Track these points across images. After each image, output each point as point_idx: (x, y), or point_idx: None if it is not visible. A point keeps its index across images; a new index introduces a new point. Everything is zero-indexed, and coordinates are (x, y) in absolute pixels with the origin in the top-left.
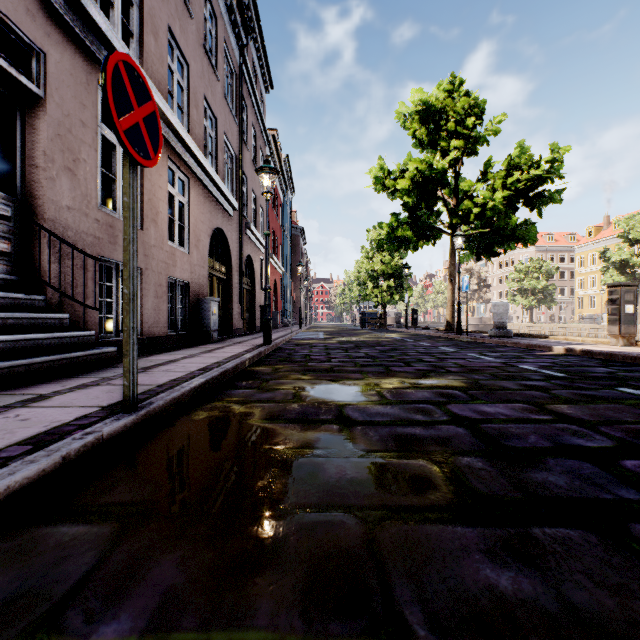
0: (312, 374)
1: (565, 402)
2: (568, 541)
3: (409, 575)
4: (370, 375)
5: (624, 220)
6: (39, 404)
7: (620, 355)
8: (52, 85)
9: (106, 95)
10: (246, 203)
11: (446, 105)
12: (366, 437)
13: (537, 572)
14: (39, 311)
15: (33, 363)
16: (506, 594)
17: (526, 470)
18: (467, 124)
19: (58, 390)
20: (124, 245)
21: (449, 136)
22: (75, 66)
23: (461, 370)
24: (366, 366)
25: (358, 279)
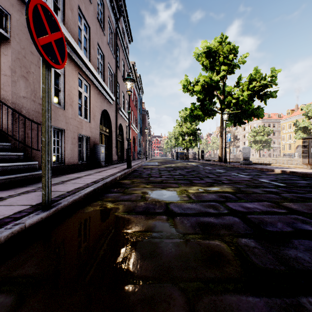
0: (152, 184)
1: (290, 201)
2: None
3: None
4: (182, 185)
5: (305, 107)
6: None
7: (311, 174)
8: (14, 32)
9: (28, 22)
10: (119, 98)
11: (219, 49)
12: (182, 224)
13: None
14: (7, 151)
15: (0, 179)
16: None
17: (282, 248)
18: (229, 58)
19: (12, 194)
20: (42, 112)
21: (220, 64)
22: None
23: (230, 182)
24: (180, 180)
25: (174, 136)
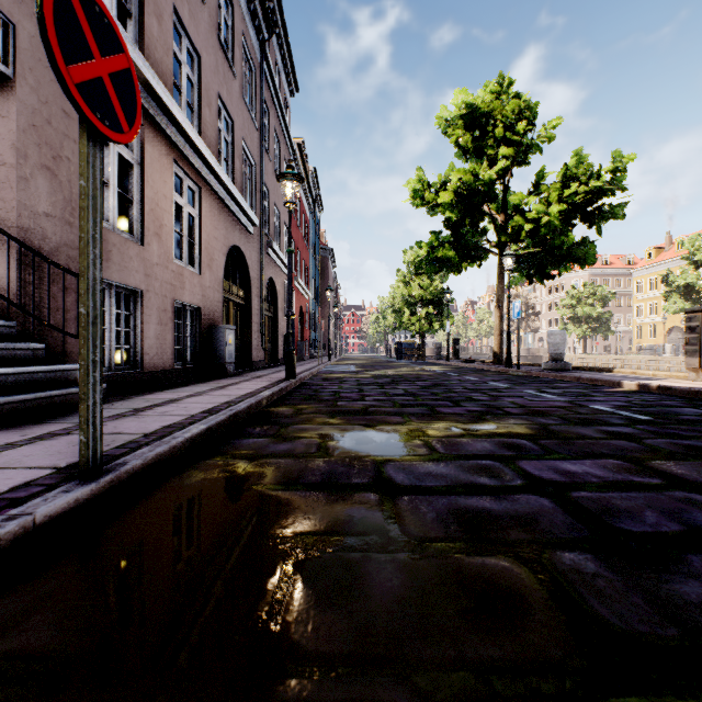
0: (342, 417)
1: (668, 457)
2: None
3: None
4: (413, 418)
5: (689, 240)
6: None
7: None
8: (24, 64)
9: (44, 26)
10: (268, 219)
11: (494, 108)
12: (417, 514)
13: None
14: (7, 340)
15: None
16: None
17: (665, 578)
18: (517, 129)
19: (13, 441)
20: (80, 246)
21: (497, 143)
22: None
23: (522, 411)
24: (407, 406)
25: (393, 306)
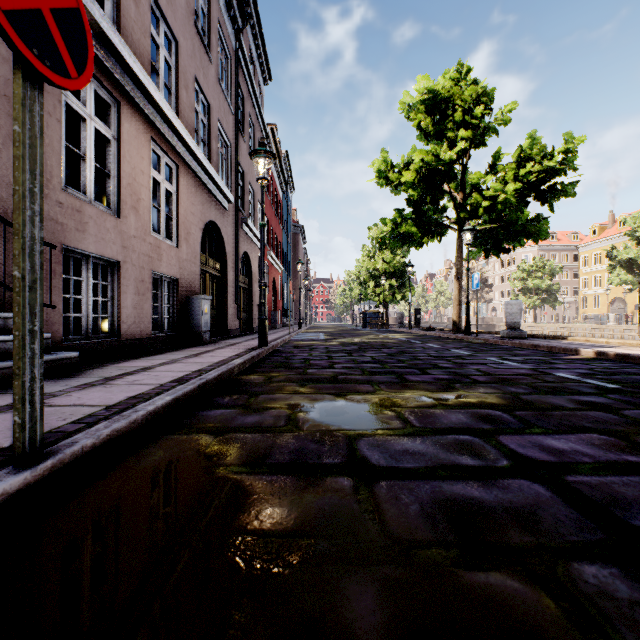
0: (312, 385)
1: None
2: None
3: None
4: (382, 387)
5: (631, 218)
6: None
7: None
8: None
9: None
10: (243, 197)
11: (453, 94)
12: (398, 506)
13: None
14: None
15: None
16: None
17: None
18: (475, 113)
19: None
20: (14, 201)
21: (456, 126)
22: None
23: (489, 379)
24: (375, 374)
25: (359, 278)
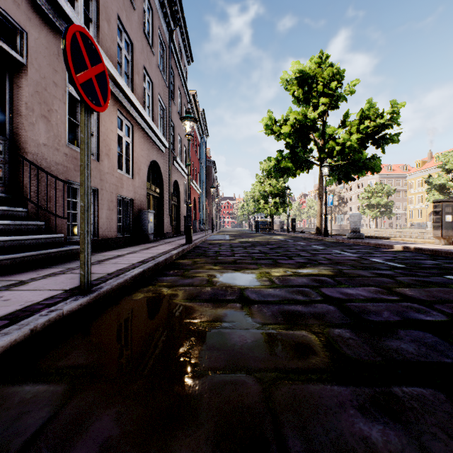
0: (221, 265)
1: (407, 286)
2: (422, 398)
3: (298, 428)
4: (263, 266)
5: (442, 155)
6: (19, 288)
7: (443, 251)
8: (32, 55)
9: (66, 56)
10: (174, 143)
11: (316, 73)
12: (261, 313)
13: (400, 425)
14: (22, 219)
15: (17, 257)
16: (377, 445)
17: (383, 339)
18: (331, 86)
19: (34, 277)
20: (81, 170)
21: (318, 95)
22: (49, 42)
23: (329, 262)
24: (260, 259)
25: (253, 197)
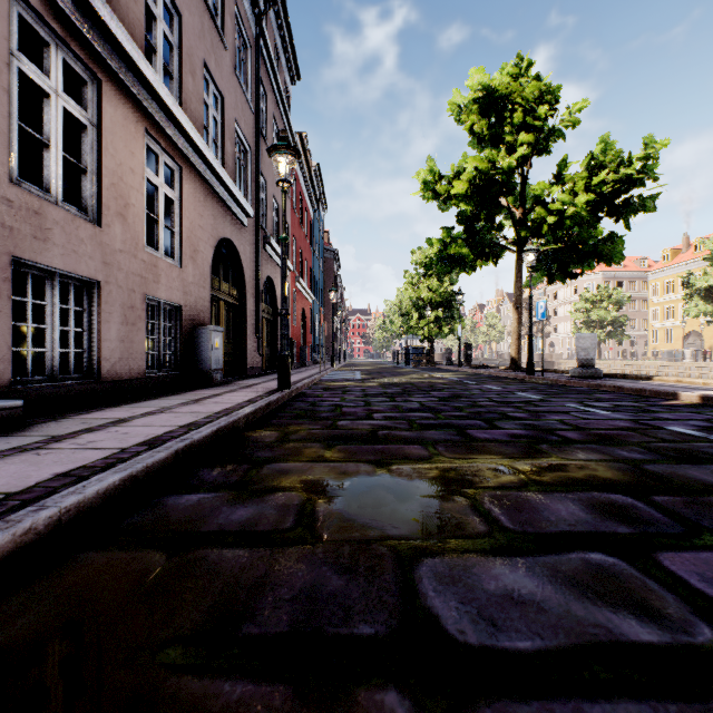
0: (342, 446)
1: None
2: None
3: None
4: (441, 449)
5: (711, 240)
6: None
7: None
8: None
9: None
10: (265, 213)
11: (512, 91)
12: None
13: None
14: None
15: None
16: None
17: None
18: (538, 114)
19: None
20: None
21: (516, 129)
22: None
23: (584, 437)
24: (428, 428)
25: (400, 309)
